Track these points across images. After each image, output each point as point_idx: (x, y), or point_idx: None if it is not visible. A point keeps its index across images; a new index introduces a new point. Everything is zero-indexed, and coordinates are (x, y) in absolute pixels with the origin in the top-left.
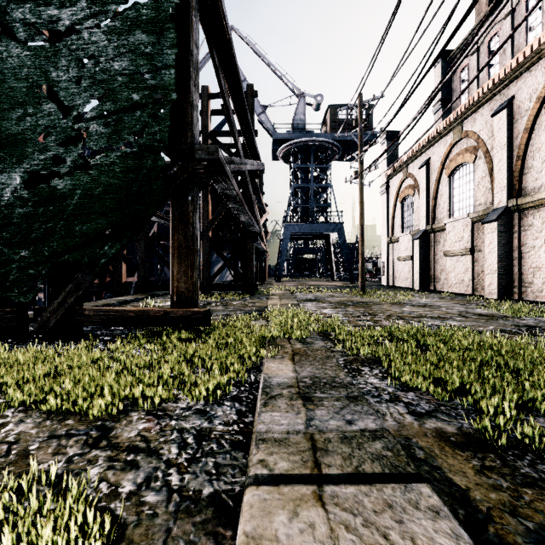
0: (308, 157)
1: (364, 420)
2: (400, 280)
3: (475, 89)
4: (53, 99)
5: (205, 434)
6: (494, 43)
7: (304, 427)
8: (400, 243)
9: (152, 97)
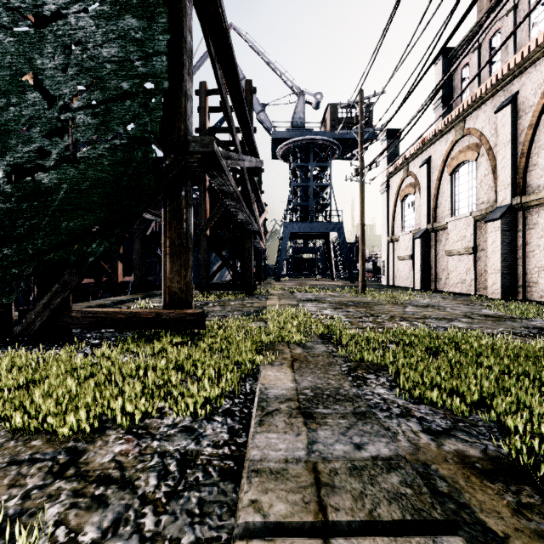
0: (308, 155)
1: (376, 443)
2: (401, 280)
3: (476, 87)
4: (38, 88)
5: (190, 459)
6: (496, 39)
7: (305, 453)
8: (401, 242)
9: (142, 86)
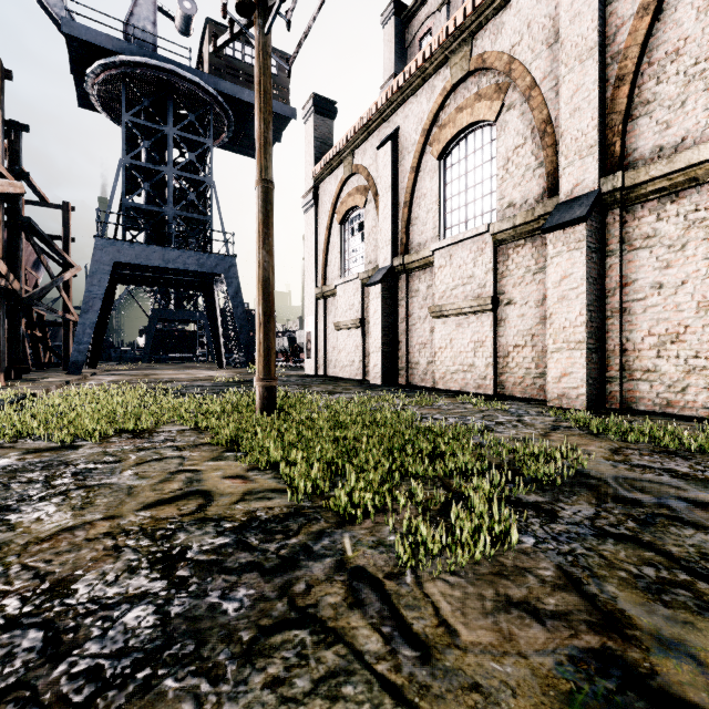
0: (164, 115)
1: None
2: (340, 365)
3: None
4: None
5: None
6: None
7: None
8: (340, 296)
9: None
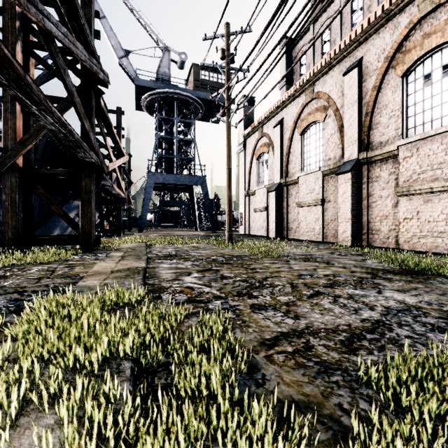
0: (173, 110)
1: None
2: (256, 229)
3: None
4: None
5: None
6: (326, 34)
7: None
8: (256, 195)
9: None
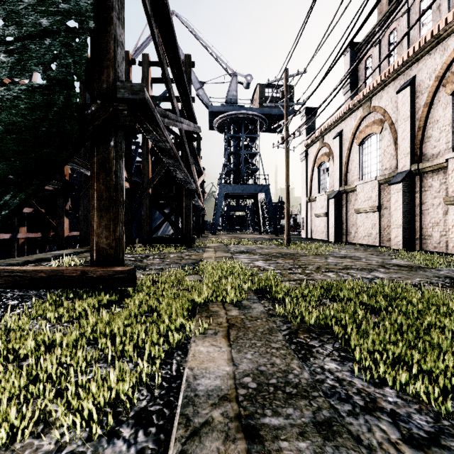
0: (240, 128)
1: None
2: (317, 233)
3: (378, 75)
4: None
5: None
6: (393, 36)
7: None
8: (317, 202)
9: (64, 23)
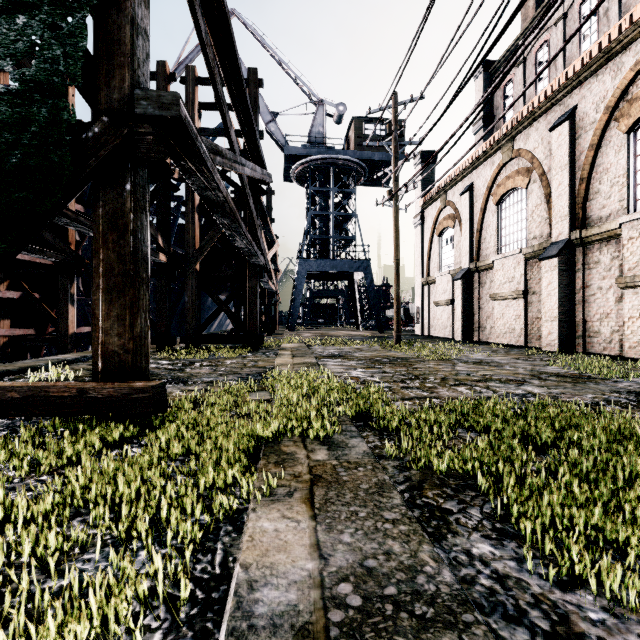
0: (328, 179)
1: None
2: (438, 329)
3: (521, 107)
4: None
5: None
6: (543, 53)
7: None
8: (438, 284)
9: None
